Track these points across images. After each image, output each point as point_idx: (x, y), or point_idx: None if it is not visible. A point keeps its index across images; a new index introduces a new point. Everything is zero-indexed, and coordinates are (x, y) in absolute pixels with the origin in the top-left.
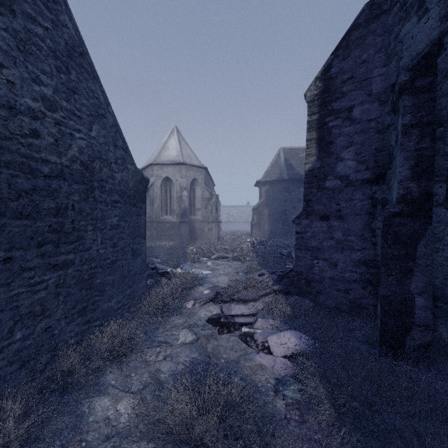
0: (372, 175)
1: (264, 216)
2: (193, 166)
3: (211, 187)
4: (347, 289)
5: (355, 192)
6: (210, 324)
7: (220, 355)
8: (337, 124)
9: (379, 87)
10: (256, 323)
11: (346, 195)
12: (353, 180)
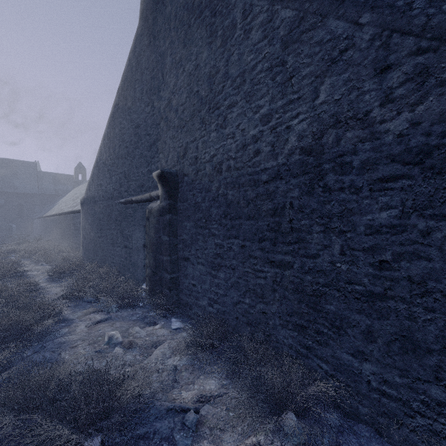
0: None
1: None
2: None
3: None
4: None
5: None
6: None
7: None
8: None
9: None
10: None
11: None
12: None
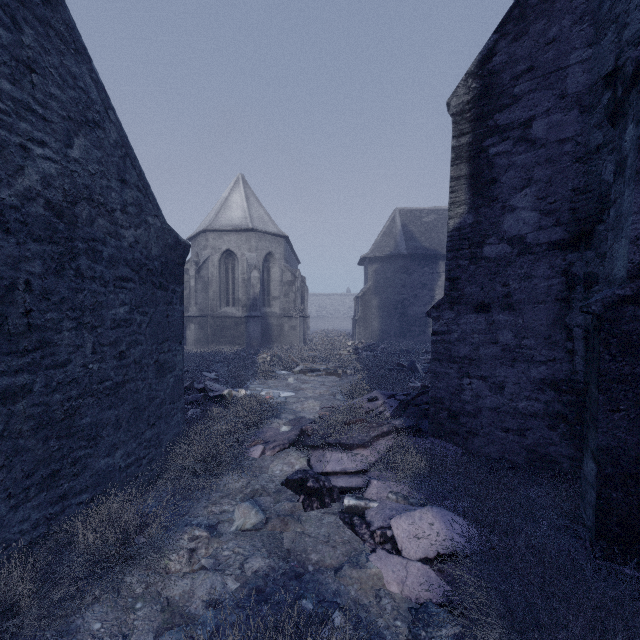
0: (566, 234)
1: (373, 308)
2: (267, 233)
3: (295, 266)
4: (522, 428)
5: (537, 263)
6: (289, 489)
7: (305, 555)
8: (503, 149)
9: (580, 83)
10: (369, 488)
11: (521, 270)
12: (533, 244)
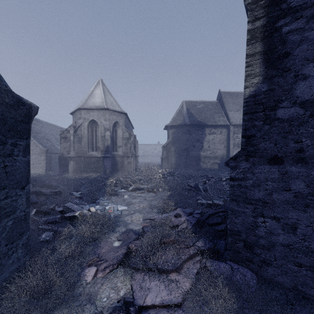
0: None
1: (171, 152)
2: (115, 111)
3: (131, 130)
4: None
5: None
6: None
7: None
8: (296, 27)
9: None
10: None
11: (313, 129)
12: None
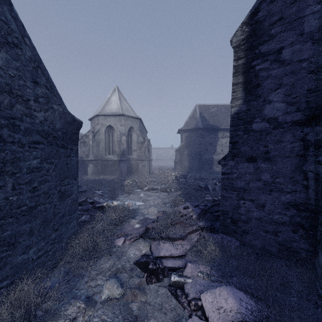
0: (303, 116)
1: (185, 156)
2: (130, 117)
3: (144, 134)
4: (276, 231)
5: (285, 134)
6: (138, 268)
7: (147, 320)
8: (264, 67)
9: (312, 26)
10: (186, 269)
11: (275, 137)
12: (282, 122)
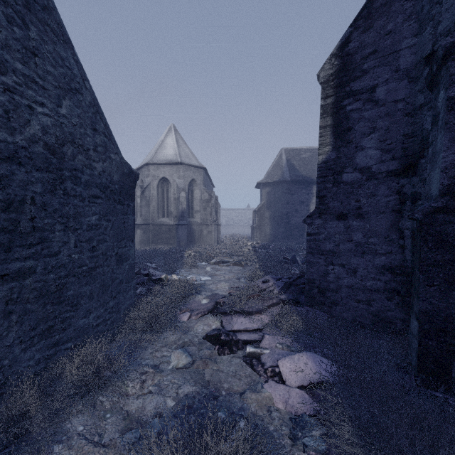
0: (399, 166)
1: (266, 219)
2: (191, 166)
3: (211, 189)
4: (369, 300)
5: (379, 186)
6: (208, 341)
7: (220, 384)
8: (356, 107)
9: (409, 62)
10: (263, 340)
11: (368, 190)
12: (376, 173)
